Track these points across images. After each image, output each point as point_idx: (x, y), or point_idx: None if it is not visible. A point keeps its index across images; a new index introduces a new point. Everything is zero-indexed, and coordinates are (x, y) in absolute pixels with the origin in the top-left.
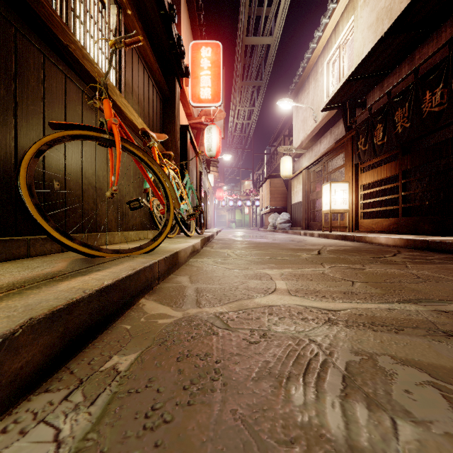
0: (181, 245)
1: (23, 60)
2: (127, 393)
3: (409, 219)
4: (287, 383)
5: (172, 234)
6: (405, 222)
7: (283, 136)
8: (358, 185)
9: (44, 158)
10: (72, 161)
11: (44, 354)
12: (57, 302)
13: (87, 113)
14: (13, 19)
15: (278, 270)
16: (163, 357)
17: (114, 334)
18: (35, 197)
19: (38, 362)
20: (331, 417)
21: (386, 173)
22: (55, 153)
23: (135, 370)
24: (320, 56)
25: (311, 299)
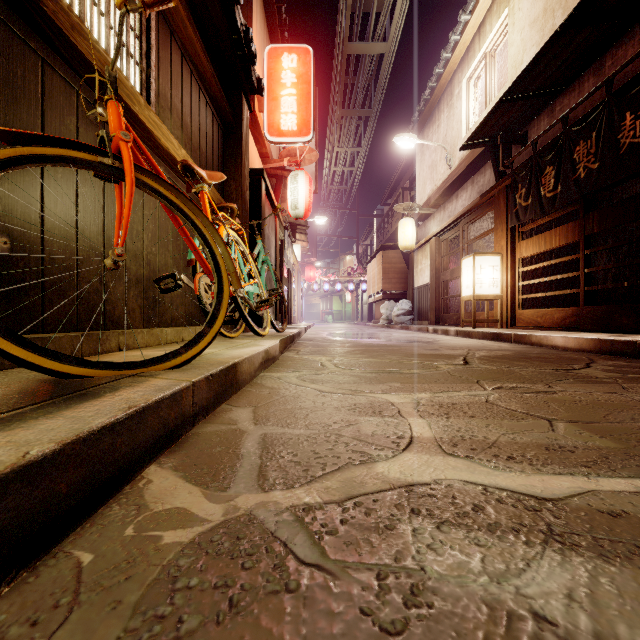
0: (245, 350)
1: None
2: None
3: (596, 308)
4: None
5: (234, 332)
6: (589, 314)
7: (401, 189)
8: (515, 259)
9: None
10: (57, 208)
11: None
12: None
13: (87, 131)
14: None
15: (408, 395)
16: None
17: (38, 589)
18: None
19: None
20: None
21: (559, 240)
22: (21, 192)
23: None
24: (457, 71)
25: (487, 464)
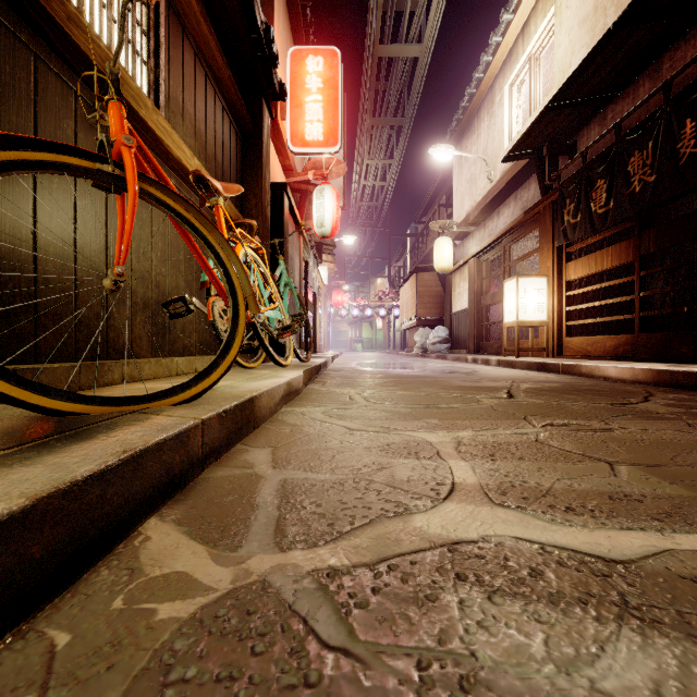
0: (264, 382)
1: None
2: None
3: (653, 336)
4: None
5: (253, 362)
6: (645, 341)
7: (437, 206)
8: (562, 282)
9: None
10: (52, 222)
11: None
12: None
13: (87, 137)
14: None
15: (448, 434)
16: None
17: None
18: None
19: None
20: None
21: (612, 261)
22: (10, 204)
23: None
24: (499, 75)
25: (543, 516)
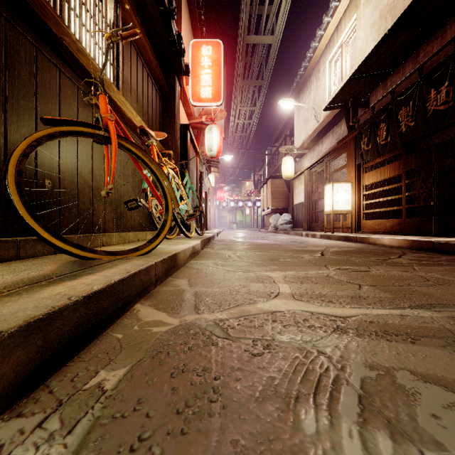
0: (180, 246)
1: (14, 52)
2: (112, 419)
3: (413, 219)
4: (296, 405)
5: (171, 235)
6: (409, 223)
7: (284, 136)
8: (361, 186)
9: (36, 156)
10: (67, 159)
11: (18, 373)
12: (36, 311)
13: (83, 110)
14: (2, 9)
15: (281, 273)
16: (156, 373)
17: (103, 344)
18: (24, 195)
19: (10, 381)
20: (350, 450)
21: (390, 173)
22: (48, 150)
23: (123, 389)
24: (322, 55)
25: (317, 304)
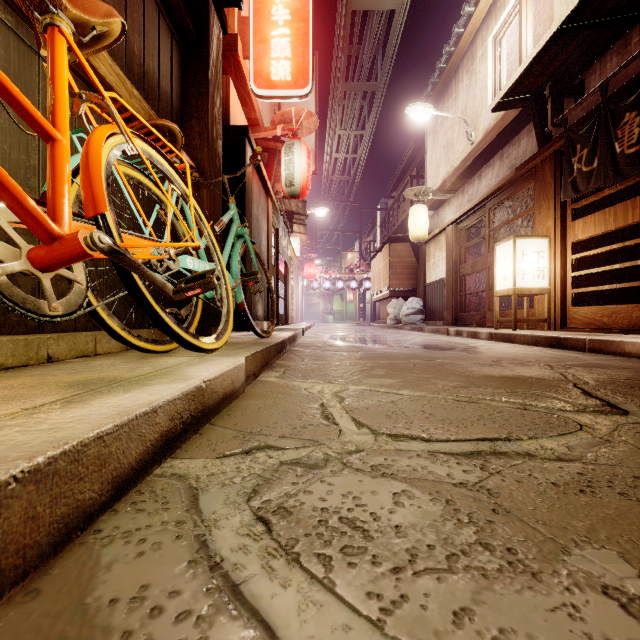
0: (94, 412)
1: None
2: None
3: None
4: None
5: (168, 342)
6: None
7: (409, 177)
8: (566, 243)
9: None
10: None
11: None
12: None
13: None
14: None
15: None
16: None
17: None
18: None
19: None
20: None
21: None
22: None
23: None
24: (481, 28)
25: None
